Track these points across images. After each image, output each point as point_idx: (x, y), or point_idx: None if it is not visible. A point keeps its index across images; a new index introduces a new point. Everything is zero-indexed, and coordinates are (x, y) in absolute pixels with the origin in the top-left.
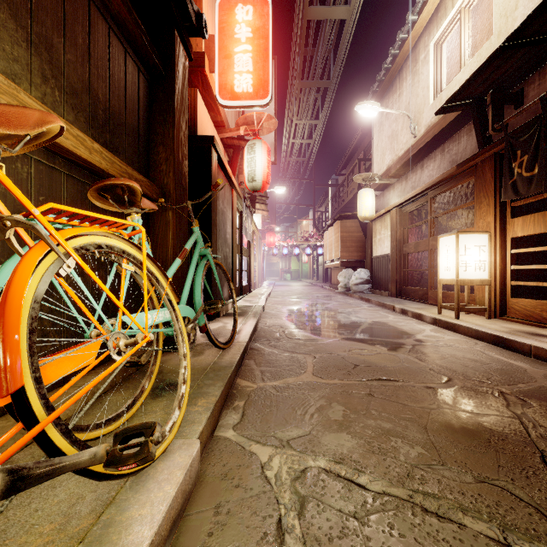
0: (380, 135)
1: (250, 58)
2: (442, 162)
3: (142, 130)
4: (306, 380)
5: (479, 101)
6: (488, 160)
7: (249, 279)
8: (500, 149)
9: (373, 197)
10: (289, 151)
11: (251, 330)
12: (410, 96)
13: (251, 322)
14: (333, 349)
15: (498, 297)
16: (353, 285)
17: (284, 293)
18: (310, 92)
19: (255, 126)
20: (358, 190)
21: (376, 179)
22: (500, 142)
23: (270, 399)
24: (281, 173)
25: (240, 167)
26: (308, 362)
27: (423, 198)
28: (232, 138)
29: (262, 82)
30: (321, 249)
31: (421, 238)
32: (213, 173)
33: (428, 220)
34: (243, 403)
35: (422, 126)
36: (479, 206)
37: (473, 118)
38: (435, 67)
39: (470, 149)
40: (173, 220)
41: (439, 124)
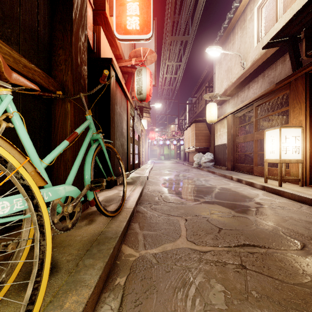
0: (220, 70)
1: (138, 6)
2: (263, 83)
3: (42, 33)
4: (182, 247)
5: (294, 38)
6: (300, 78)
7: (139, 159)
8: (310, 69)
9: (216, 108)
10: (163, 82)
11: (137, 196)
12: (240, 43)
13: (138, 189)
14: (199, 211)
15: (308, 172)
16: (203, 162)
17: (160, 168)
18: (177, 44)
19: (142, 58)
20: (205, 105)
21: (218, 97)
22: (311, 64)
23: (150, 274)
24: (159, 96)
25: (132, 87)
26: (181, 225)
27: (249, 107)
28: (127, 66)
29: (146, 22)
30: (182, 141)
31: (246, 133)
32: (111, 84)
33: (253, 121)
34: (123, 281)
35: (249, 61)
36: (292, 110)
37: (288, 50)
38: (258, 23)
39: (284, 73)
40: (70, 110)
41: (261, 58)
